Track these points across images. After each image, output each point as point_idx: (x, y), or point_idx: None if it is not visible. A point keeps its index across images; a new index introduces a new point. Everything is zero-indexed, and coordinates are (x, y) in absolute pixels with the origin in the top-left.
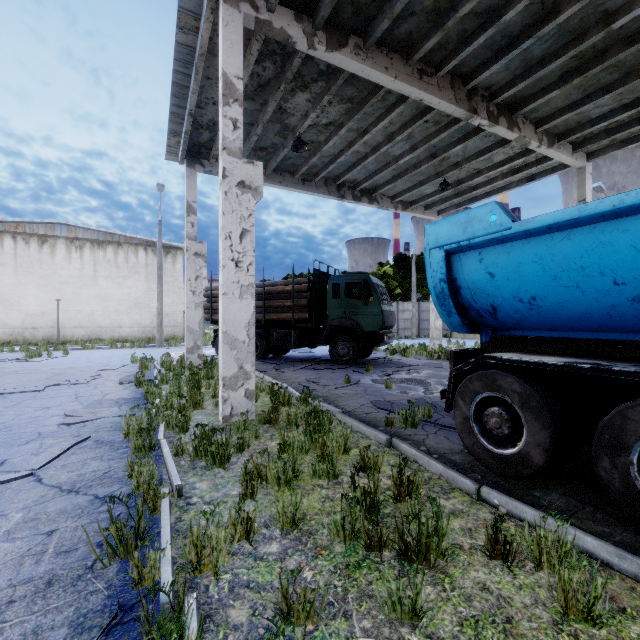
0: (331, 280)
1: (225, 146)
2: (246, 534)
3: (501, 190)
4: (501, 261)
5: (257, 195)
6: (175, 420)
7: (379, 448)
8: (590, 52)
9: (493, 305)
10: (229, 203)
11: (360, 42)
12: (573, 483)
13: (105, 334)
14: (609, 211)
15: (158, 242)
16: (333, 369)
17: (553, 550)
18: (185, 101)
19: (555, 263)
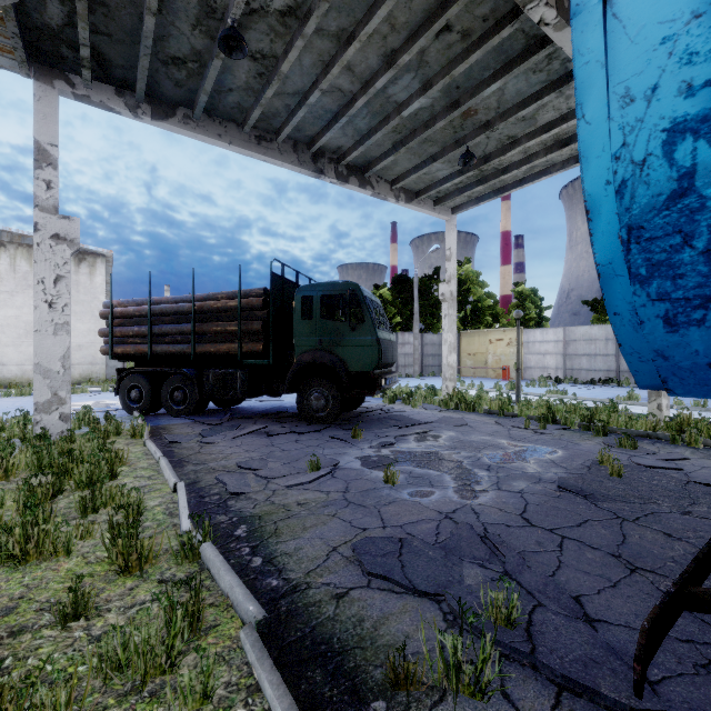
0: (300, 291)
1: None
2: None
3: (539, 175)
4: None
5: None
6: None
7: None
8: None
9: None
10: None
11: None
12: None
13: None
14: None
15: None
16: (300, 433)
17: None
18: None
19: None
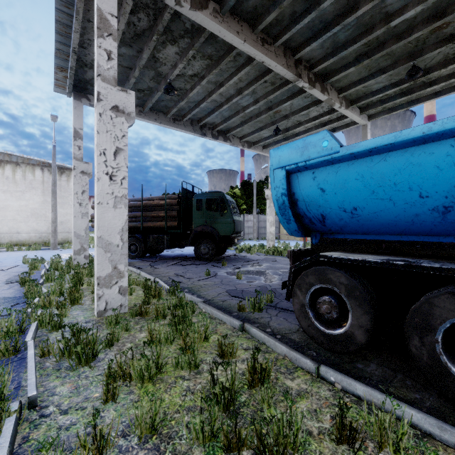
0: (195, 197)
1: (100, 73)
2: (99, 452)
3: None
4: (330, 179)
5: (130, 119)
6: (49, 318)
7: (234, 333)
8: (375, 42)
9: (323, 214)
10: (103, 124)
11: (218, 8)
12: (383, 353)
13: (3, 239)
14: (419, 137)
15: (52, 163)
16: (197, 264)
17: (389, 429)
18: (69, 39)
19: (374, 180)
